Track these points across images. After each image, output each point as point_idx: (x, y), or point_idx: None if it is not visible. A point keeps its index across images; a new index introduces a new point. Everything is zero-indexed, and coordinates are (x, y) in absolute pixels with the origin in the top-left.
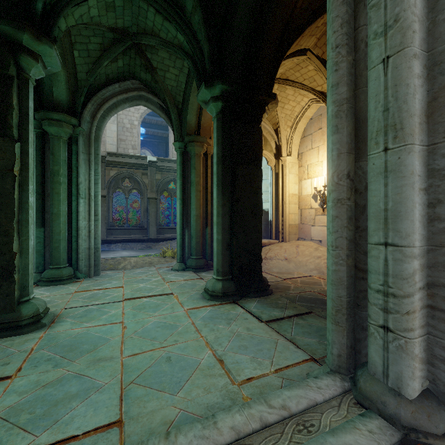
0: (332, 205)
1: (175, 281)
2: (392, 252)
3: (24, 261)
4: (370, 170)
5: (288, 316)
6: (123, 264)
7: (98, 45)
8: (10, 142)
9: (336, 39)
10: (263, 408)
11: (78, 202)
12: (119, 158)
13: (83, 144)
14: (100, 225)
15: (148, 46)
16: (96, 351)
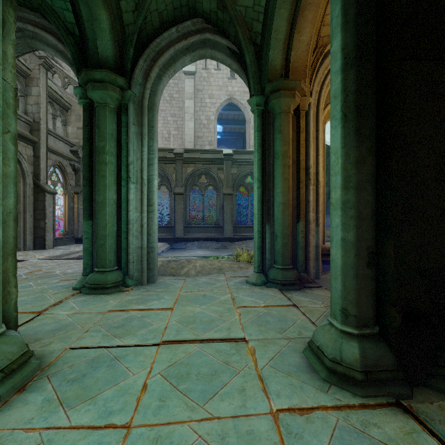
0: None
1: (251, 306)
2: None
3: None
4: None
5: None
6: (186, 269)
7: None
8: None
9: None
10: None
11: (128, 188)
12: (196, 154)
13: (134, 113)
14: (156, 218)
15: None
16: None
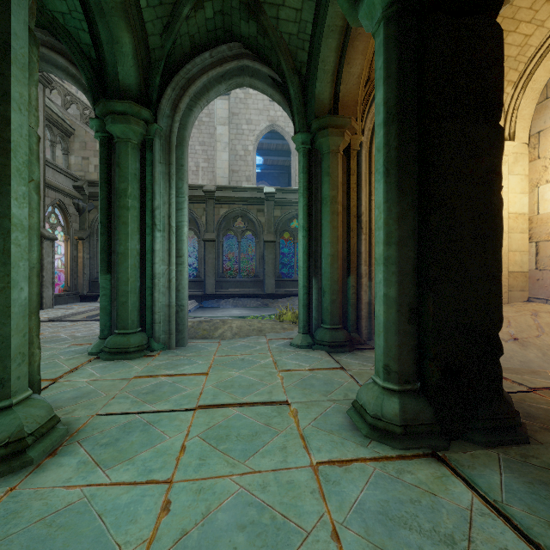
0: None
1: (294, 370)
2: None
3: (0, 331)
4: None
5: None
6: (221, 330)
7: None
8: None
9: None
10: None
11: (154, 237)
12: (230, 192)
13: (161, 150)
14: (186, 272)
15: None
16: None
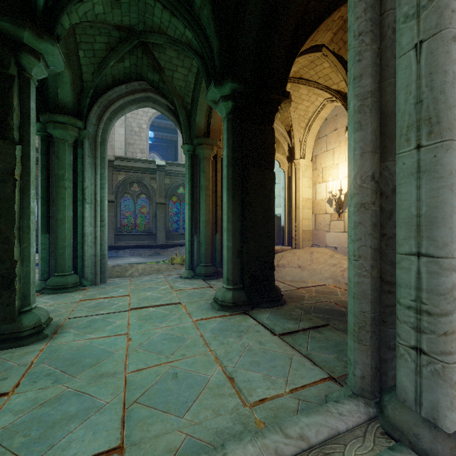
0: (354, 210)
1: (183, 289)
2: (426, 264)
3: (26, 269)
4: (400, 171)
5: (303, 329)
6: (130, 271)
7: (104, 44)
8: (11, 145)
9: (359, 26)
10: (279, 438)
11: (84, 207)
12: (128, 162)
13: (89, 147)
14: (106, 231)
15: (155, 44)
16: (99, 365)
